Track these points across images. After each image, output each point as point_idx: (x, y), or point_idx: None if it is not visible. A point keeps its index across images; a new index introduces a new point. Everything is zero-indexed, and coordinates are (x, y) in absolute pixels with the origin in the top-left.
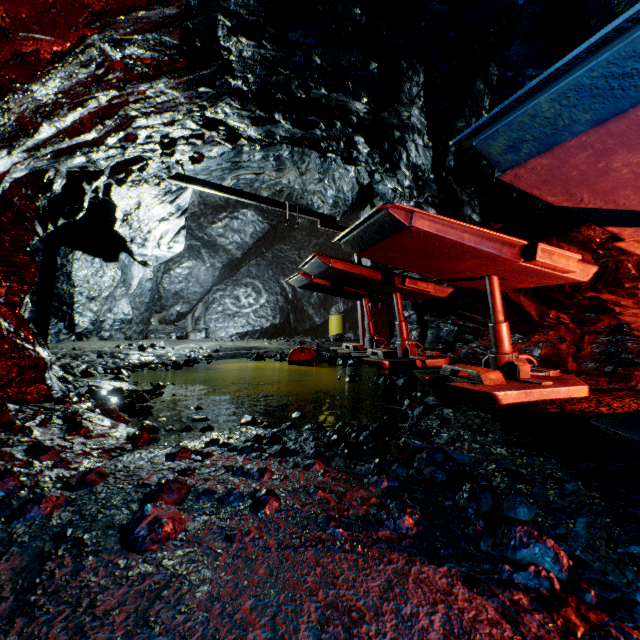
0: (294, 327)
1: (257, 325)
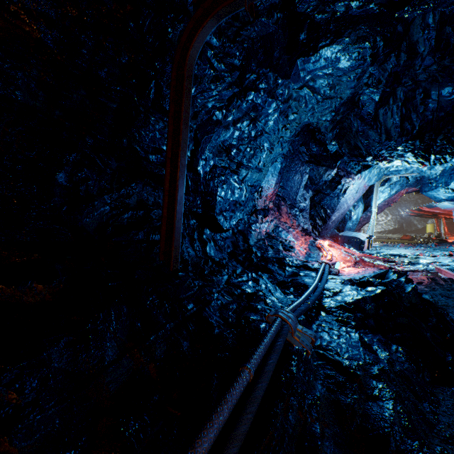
0: (405, 229)
1: (386, 228)
